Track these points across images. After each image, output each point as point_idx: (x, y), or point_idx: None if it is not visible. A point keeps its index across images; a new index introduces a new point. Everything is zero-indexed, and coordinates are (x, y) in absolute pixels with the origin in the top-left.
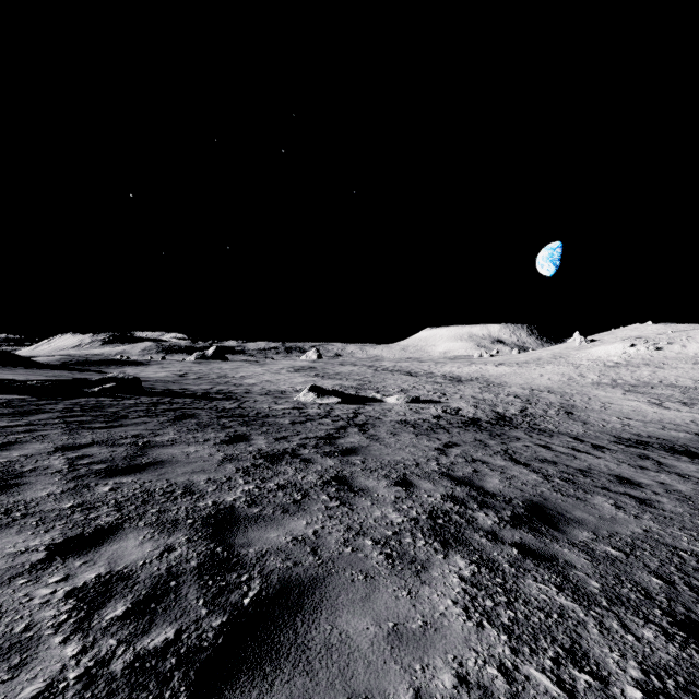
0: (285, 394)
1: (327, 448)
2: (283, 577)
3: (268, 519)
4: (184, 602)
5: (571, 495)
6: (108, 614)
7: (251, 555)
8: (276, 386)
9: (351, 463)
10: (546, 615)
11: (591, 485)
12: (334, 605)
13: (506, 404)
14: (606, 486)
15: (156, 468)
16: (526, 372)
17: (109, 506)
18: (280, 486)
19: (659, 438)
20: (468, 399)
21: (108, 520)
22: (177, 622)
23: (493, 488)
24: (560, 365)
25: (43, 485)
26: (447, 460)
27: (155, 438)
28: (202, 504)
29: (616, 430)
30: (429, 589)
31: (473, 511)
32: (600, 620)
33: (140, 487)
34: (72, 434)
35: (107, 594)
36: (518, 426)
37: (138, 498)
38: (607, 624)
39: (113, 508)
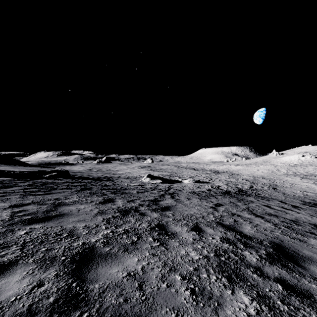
0: (136, 178)
1: (154, 206)
2: (114, 315)
3: (113, 256)
4: None
5: (295, 238)
6: None
7: (95, 290)
8: (132, 174)
9: (166, 216)
10: None
11: (303, 230)
12: None
13: (242, 184)
14: (312, 231)
15: (58, 218)
16: (250, 169)
17: (18, 245)
18: (125, 231)
19: None
20: (223, 181)
21: (11, 257)
22: None
23: (248, 233)
24: (267, 165)
25: None
26: (218, 214)
27: (65, 200)
28: (76, 244)
29: (301, 198)
30: None
31: (241, 250)
32: None
33: (43, 231)
34: (23, 197)
35: None
36: (250, 195)
37: (38, 239)
38: None
39: (19, 247)
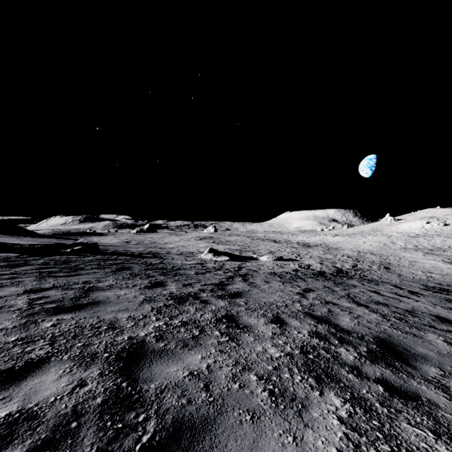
0: (193, 254)
1: (219, 292)
2: (177, 417)
3: (170, 353)
4: (78, 449)
5: (408, 332)
6: None
7: (151, 391)
8: (187, 249)
9: (237, 304)
10: None
11: (420, 323)
12: None
13: (342, 262)
14: (432, 324)
15: (92, 307)
16: (354, 241)
17: (45, 340)
18: (183, 323)
19: None
20: (315, 258)
21: (40, 353)
22: None
23: (346, 326)
24: (377, 236)
25: (1, 321)
26: (307, 302)
27: (98, 284)
28: (120, 338)
29: (423, 281)
30: (313, 433)
31: (335, 347)
32: None
33: (75, 323)
34: (41, 280)
35: (7, 438)
36: (352, 277)
37: (70, 333)
38: None
39: (47, 342)
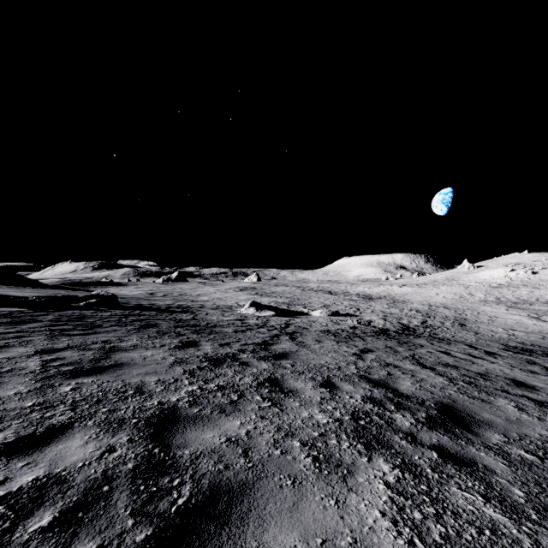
0: (231, 309)
1: (262, 353)
2: (213, 481)
3: (205, 419)
4: (112, 510)
5: (476, 397)
6: (33, 525)
7: (186, 457)
8: (224, 302)
9: (282, 366)
10: (478, 531)
11: (492, 388)
12: (262, 516)
13: (409, 317)
14: (505, 389)
15: (115, 369)
16: (425, 292)
17: (66, 405)
18: (219, 387)
19: (541, 346)
20: (378, 313)
21: (61, 419)
22: (100, 535)
23: (406, 390)
24: (453, 286)
25: (13, 385)
26: (364, 364)
27: (120, 343)
28: (149, 403)
29: (503, 339)
30: (356, 497)
31: (391, 412)
32: (535, 539)
33: (97, 387)
34: (53, 339)
35: (38, 501)
36: (420, 335)
37: (93, 398)
38: (544, 543)
39: (68, 407)
